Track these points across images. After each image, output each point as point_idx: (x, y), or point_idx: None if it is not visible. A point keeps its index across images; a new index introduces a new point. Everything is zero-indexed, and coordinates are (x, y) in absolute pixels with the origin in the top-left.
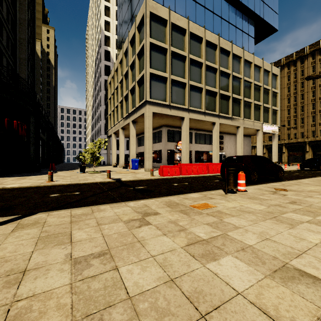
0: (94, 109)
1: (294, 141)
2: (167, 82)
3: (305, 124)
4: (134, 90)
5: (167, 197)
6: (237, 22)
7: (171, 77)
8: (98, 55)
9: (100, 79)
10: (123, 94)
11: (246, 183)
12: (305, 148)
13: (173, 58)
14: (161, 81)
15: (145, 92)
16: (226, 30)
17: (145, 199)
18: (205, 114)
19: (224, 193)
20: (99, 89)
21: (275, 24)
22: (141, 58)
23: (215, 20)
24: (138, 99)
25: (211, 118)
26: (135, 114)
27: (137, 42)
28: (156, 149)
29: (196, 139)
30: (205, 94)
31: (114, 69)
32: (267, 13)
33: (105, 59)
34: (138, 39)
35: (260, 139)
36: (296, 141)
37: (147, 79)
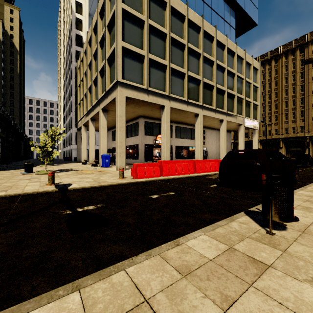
0: (65, 100)
1: (269, 138)
2: (144, 61)
3: (278, 121)
4: (104, 71)
5: (132, 268)
6: (220, 9)
7: (149, 56)
8: (69, 40)
9: (71, 67)
10: (92, 77)
11: (260, 191)
12: (278, 144)
13: (152, 34)
14: (137, 60)
15: (116, 70)
16: (208, 16)
17: (47, 297)
18: (188, 103)
19: (263, 228)
20: (70, 77)
21: (254, 18)
22: (112, 30)
23: (197, 2)
24: (108, 81)
25: (195, 109)
26: (105, 99)
27: (107, 11)
28: (132, 143)
29: (177, 133)
30: (188, 80)
31: (83, 50)
32: (247, 5)
33: (77, 44)
34: (109, 8)
35: (242, 134)
36: (271, 138)
37: (119, 54)
